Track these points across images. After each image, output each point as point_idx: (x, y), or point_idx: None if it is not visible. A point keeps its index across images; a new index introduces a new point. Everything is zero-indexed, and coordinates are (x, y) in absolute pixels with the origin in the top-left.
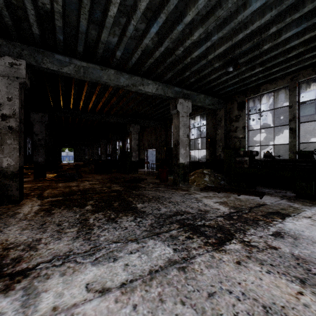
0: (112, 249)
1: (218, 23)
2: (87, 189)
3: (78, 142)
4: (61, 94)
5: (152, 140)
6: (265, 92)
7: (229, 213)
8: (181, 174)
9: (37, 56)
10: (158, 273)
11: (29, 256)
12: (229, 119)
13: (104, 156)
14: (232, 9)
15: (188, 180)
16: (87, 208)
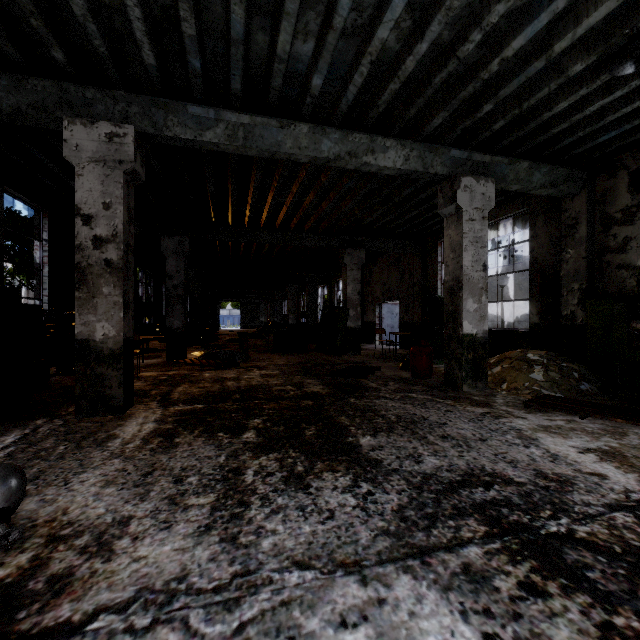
0: (290, 592)
1: None
2: (253, 388)
3: (247, 291)
4: (210, 194)
5: (392, 282)
6: None
7: None
8: (468, 362)
9: (156, 114)
10: None
11: (87, 576)
12: (603, 219)
13: (293, 317)
14: None
15: (485, 378)
16: (245, 438)
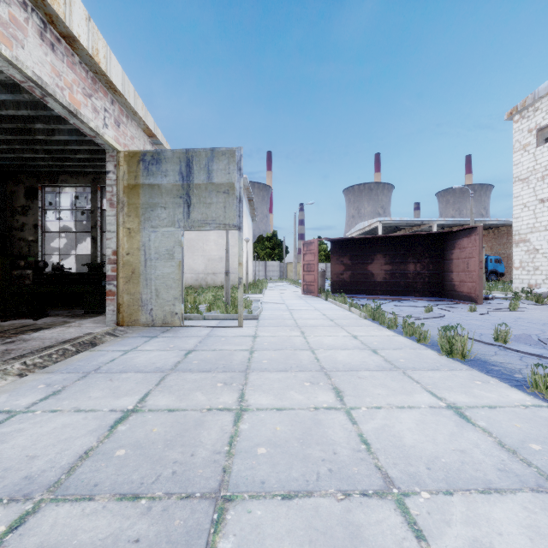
0: None
1: None
2: None
3: None
4: None
5: None
6: (66, 184)
7: None
8: None
9: None
10: None
11: None
12: (11, 208)
13: None
14: None
15: None
16: None
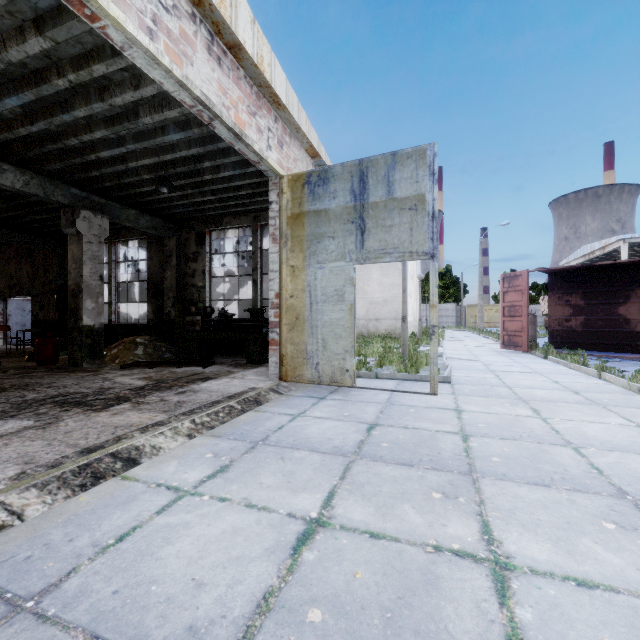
0: None
1: (134, 132)
2: None
3: None
4: None
5: (23, 276)
6: (230, 226)
7: (144, 385)
8: (88, 346)
9: None
10: (7, 436)
11: None
12: (185, 256)
13: None
14: (149, 126)
15: (102, 357)
16: None
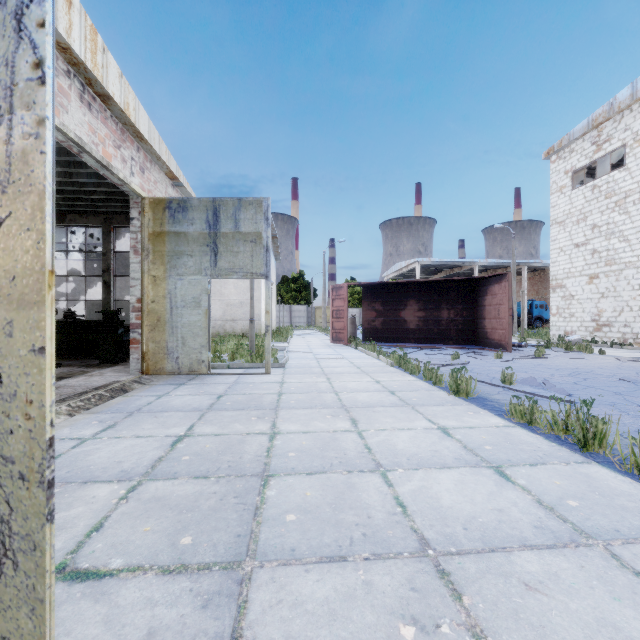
0: None
1: None
2: None
3: None
4: None
5: None
6: (75, 224)
7: None
8: None
9: None
10: None
11: None
12: None
13: None
14: None
15: None
16: None
